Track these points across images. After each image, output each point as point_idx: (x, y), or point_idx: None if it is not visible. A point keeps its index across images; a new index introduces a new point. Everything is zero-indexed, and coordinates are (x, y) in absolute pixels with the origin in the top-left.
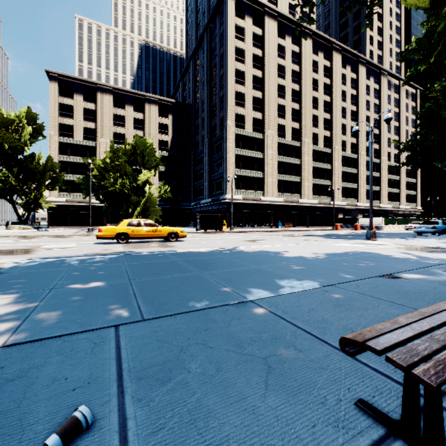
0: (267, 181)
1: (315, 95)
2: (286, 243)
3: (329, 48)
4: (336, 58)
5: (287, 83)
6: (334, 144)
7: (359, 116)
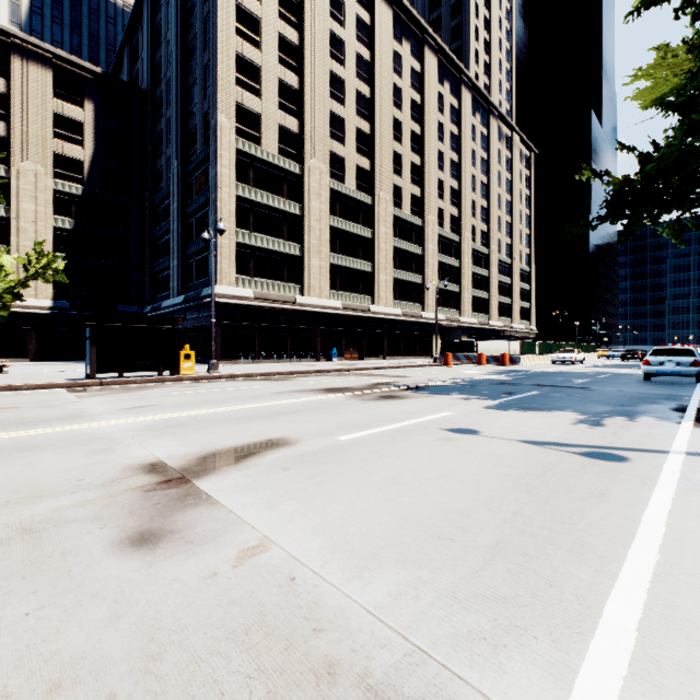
0: (310, 264)
1: (397, 115)
2: (445, 547)
3: (419, 39)
4: (430, 61)
5: (348, 75)
6: (428, 212)
7: (462, 172)
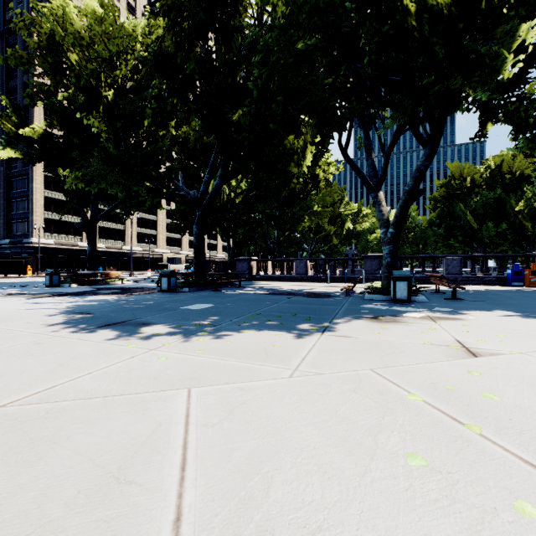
0: None
1: None
2: None
3: None
4: None
5: None
6: None
7: None
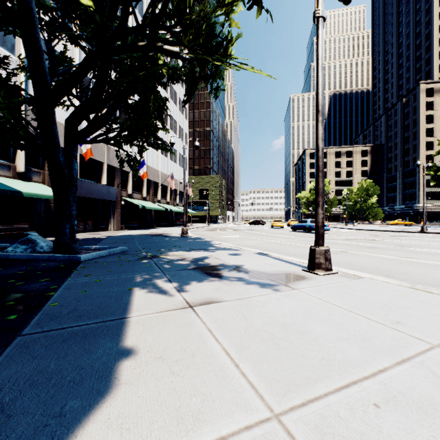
0: None
1: None
2: None
3: None
4: None
5: None
6: None
7: None
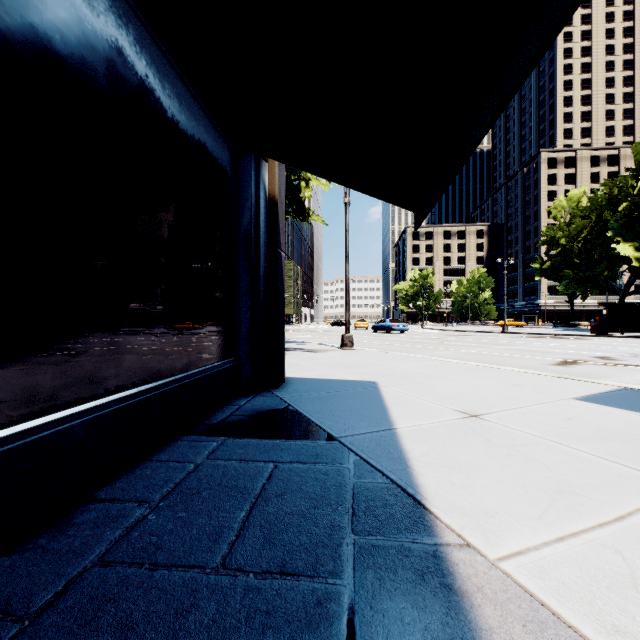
0: None
1: None
2: None
3: None
4: None
5: None
6: None
7: None
